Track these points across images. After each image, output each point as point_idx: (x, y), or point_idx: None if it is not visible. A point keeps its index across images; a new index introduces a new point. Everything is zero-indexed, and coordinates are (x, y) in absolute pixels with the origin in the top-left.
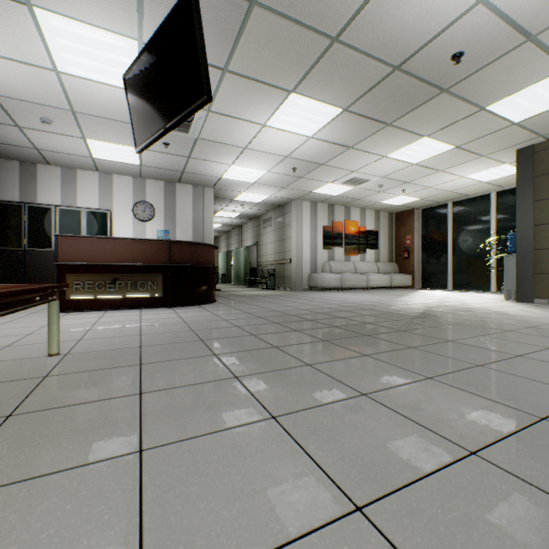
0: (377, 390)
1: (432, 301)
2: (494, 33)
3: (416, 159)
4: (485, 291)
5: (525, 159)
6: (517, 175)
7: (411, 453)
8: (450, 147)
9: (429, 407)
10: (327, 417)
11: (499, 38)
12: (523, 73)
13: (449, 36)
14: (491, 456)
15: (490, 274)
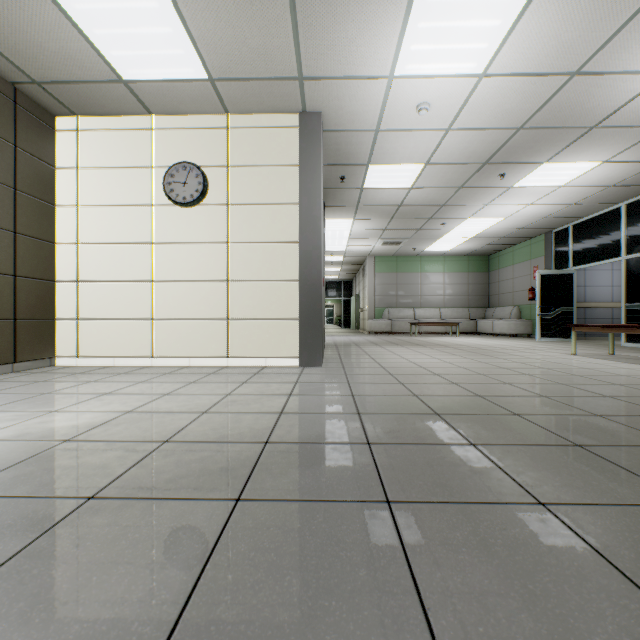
0: (606, 384)
1: None
2: None
3: None
4: None
5: None
6: None
7: (599, 376)
8: None
9: (579, 379)
10: (638, 382)
11: None
12: None
13: None
14: (569, 374)
15: None
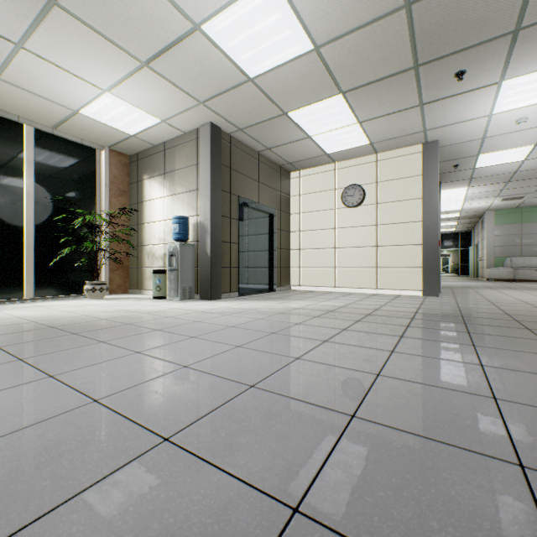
0: None
1: (244, 314)
2: (455, 90)
3: (222, 31)
4: (12, 298)
5: (218, 139)
6: (213, 153)
7: None
8: (256, 74)
9: None
10: None
11: (445, 92)
12: (378, 107)
13: (492, 69)
14: None
15: (23, 268)
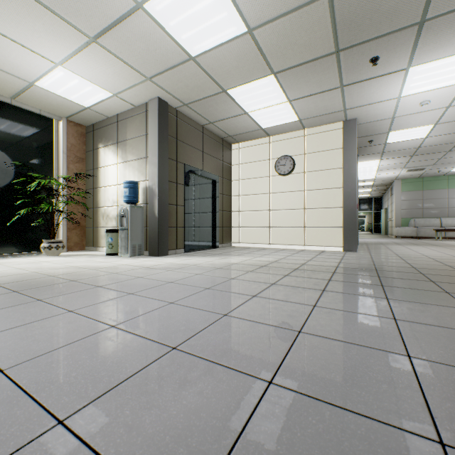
0: None
1: (185, 270)
2: (370, 74)
3: (163, 10)
4: None
5: (165, 113)
6: (160, 124)
7: None
8: (196, 53)
9: None
10: None
11: (362, 76)
12: (305, 87)
13: (401, 56)
14: None
15: None
